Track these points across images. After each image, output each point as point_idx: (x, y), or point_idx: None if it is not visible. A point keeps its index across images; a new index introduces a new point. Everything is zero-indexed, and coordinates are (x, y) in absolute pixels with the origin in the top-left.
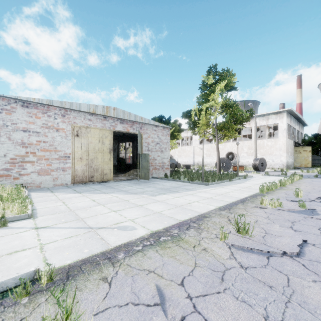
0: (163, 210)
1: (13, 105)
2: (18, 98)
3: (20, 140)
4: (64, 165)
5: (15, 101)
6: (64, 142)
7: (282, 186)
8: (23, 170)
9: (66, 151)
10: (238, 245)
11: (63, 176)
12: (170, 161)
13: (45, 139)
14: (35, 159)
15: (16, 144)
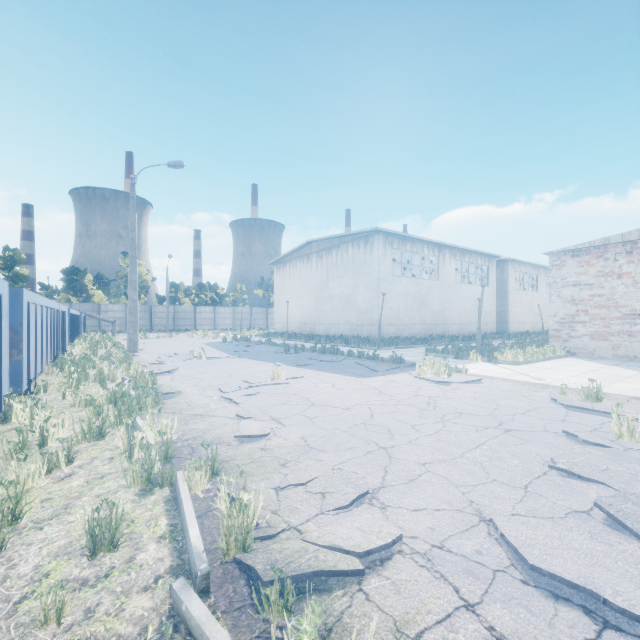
0: (621, 387)
1: (563, 258)
2: (566, 249)
3: (569, 297)
4: (630, 327)
5: (565, 253)
6: (630, 292)
7: None
8: (573, 332)
9: (634, 306)
10: (549, 393)
11: (629, 344)
12: None
13: (601, 292)
14: (587, 318)
15: (566, 301)
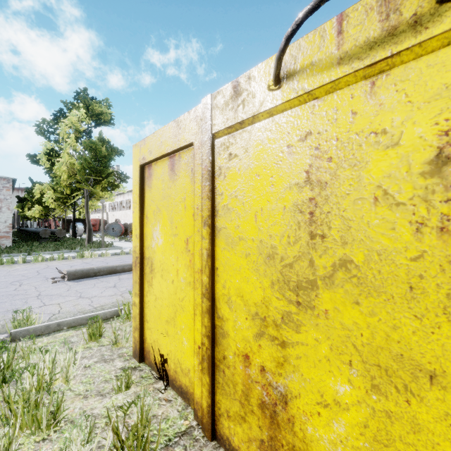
0: None
1: None
2: None
3: None
4: None
5: None
6: None
7: (32, 262)
8: None
9: None
10: None
11: None
12: (113, 226)
13: None
14: None
15: None
